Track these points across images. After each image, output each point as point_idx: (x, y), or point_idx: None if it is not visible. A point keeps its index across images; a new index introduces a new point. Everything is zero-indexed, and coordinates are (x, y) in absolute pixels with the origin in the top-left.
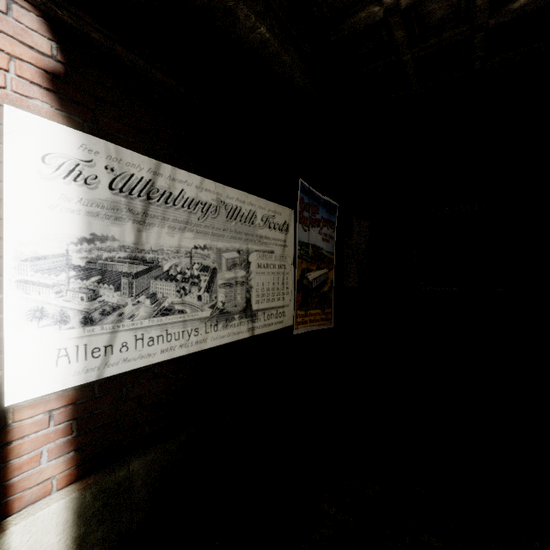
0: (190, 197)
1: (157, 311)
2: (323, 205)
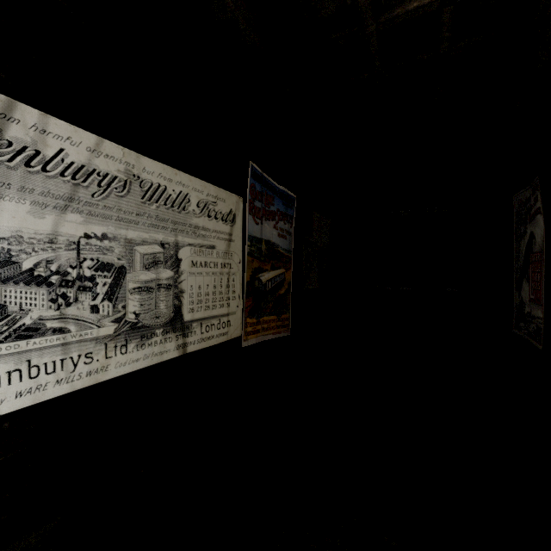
0: (76, 162)
1: (8, 333)
2: (279, 196)
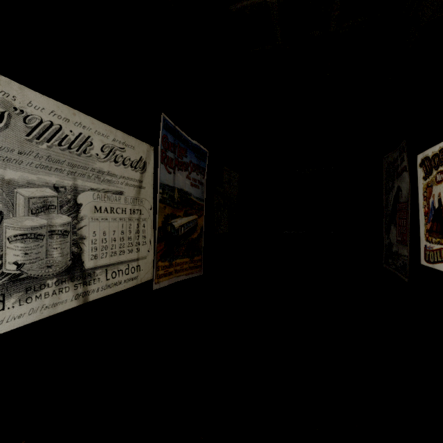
0: None
1: None
2: (192, 149)
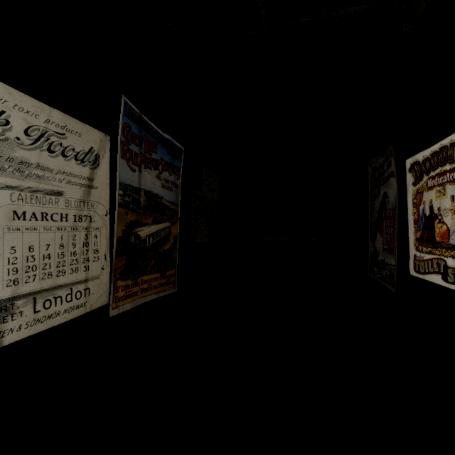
0: None
1: None
2: (163, 144)
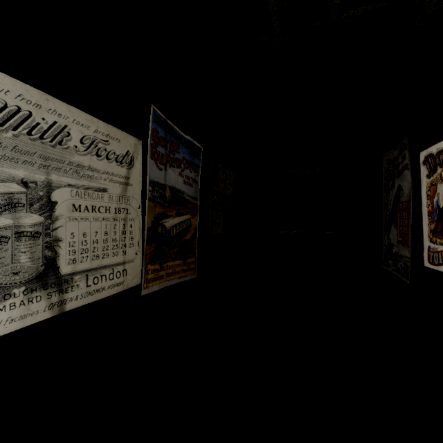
0: None
1: None
2: (185, 145)
